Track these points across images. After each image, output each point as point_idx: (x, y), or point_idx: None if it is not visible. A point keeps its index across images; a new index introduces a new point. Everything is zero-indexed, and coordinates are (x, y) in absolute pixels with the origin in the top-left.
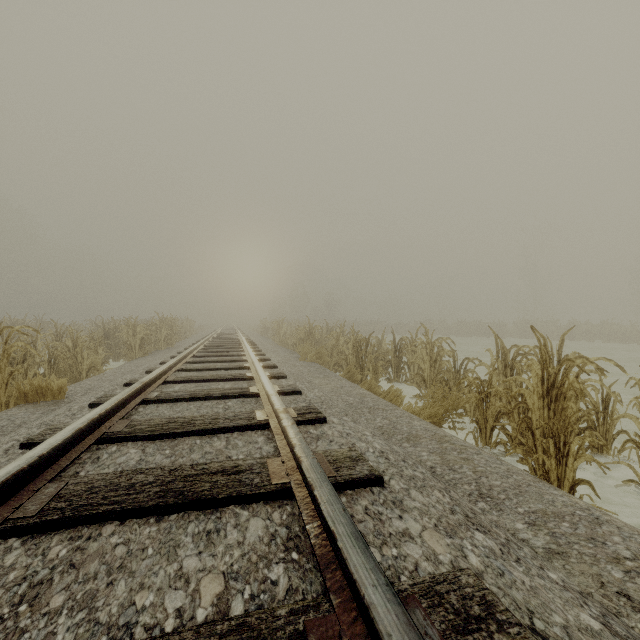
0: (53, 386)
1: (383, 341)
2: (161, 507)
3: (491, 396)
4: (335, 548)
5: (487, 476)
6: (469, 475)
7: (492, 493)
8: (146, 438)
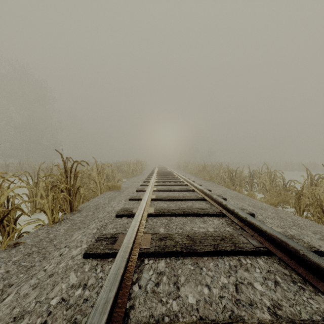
0: (117, 185)
1: (242, 172)
2: (185, 214)
3: (302, 196)
4: (246, 220)
5: (297, 221)
6: (289, 220)
7: (299, 225)
8: (164, 200)
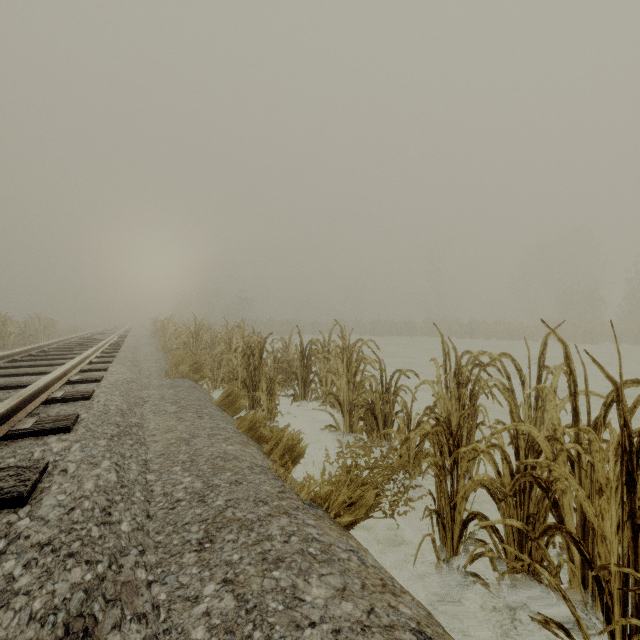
0: None
1: (290, 344)
2: None
3: (463, 458)
4: None
5: None
6: None
7: None
8: None
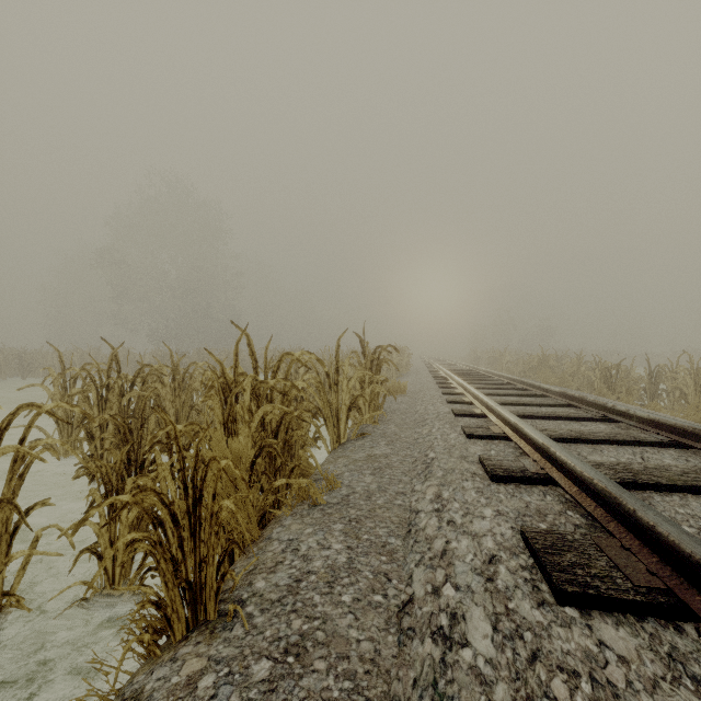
0: (401, 386)
1: (632, 370)
2: (552, 417)
3: None
4: (648, 418)
5: None
6: None
7: None
8: (504, 405)
